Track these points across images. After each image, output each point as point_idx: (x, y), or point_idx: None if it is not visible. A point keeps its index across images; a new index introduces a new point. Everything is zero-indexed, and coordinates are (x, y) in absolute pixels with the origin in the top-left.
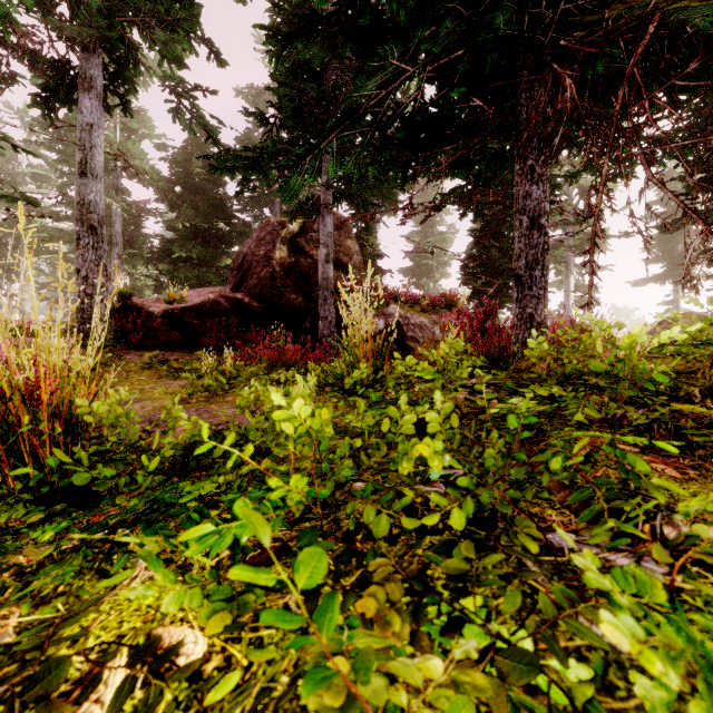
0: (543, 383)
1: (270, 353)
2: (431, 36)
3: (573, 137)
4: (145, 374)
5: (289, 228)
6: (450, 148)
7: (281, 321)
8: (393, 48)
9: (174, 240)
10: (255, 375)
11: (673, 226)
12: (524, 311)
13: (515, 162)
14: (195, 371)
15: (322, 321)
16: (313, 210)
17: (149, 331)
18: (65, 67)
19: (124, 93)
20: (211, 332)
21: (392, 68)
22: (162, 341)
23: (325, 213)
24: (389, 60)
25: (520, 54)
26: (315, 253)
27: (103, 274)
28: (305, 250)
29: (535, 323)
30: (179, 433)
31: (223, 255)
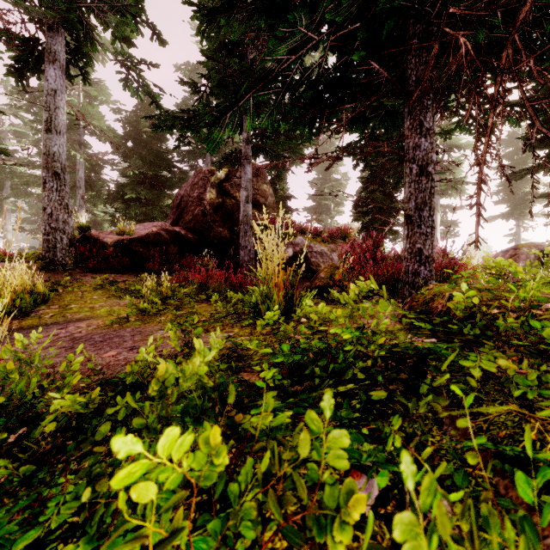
0: (481, 348)
1: (199, 277)
2: (335, 7)
3: (446, 102)
4: (97, 294)
5: (217, 175)
6: (350, 106)
7: (210, 249)
8: (302, 16)
9: (126, 184)
10: (187, 295)
11: (518, 175)
12: (413, 246)
13: (405, 118)
14: (138, 291)
15: (243, 249)
16: (236, 160)
17: (103, 257)
18: (34, 43)
19: (83, 65)
20: (154, 258)
21: (301, 35)
22: (113, 265)
23: (246, 163)
24: (298, 27)
25: (410, 25)
26: (238, 195)
27: (65, 211)
28: (230, 192)
29: (423, 257)
30: (107, 360)
31: (165, 196)
